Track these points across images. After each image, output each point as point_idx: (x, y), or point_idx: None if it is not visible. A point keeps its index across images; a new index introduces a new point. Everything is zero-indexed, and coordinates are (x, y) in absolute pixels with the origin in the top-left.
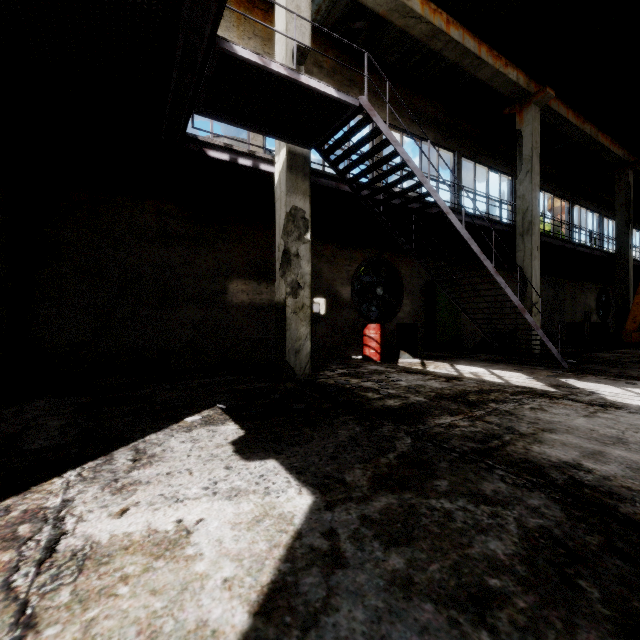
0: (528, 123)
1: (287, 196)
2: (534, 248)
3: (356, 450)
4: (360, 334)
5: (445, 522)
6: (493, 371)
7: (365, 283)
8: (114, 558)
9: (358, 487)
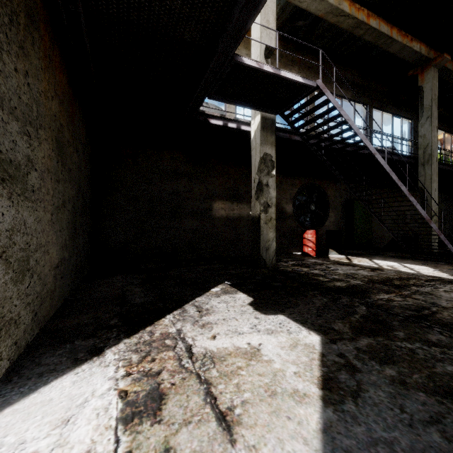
0: (428, 81)
1: (261, 146)
2: (433, 174)
3: (331, 312)
4: (299, 237)
5: (412, 354)
6: (404, 265)
7: (302, 201)
8: (227, 358)
9: (345, 332)
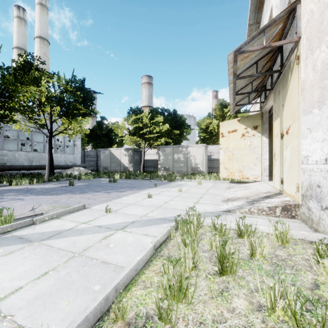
0: None
1: None
2: None
3: None
4: None
5: None
6: None
7: None
8: None
9: None
